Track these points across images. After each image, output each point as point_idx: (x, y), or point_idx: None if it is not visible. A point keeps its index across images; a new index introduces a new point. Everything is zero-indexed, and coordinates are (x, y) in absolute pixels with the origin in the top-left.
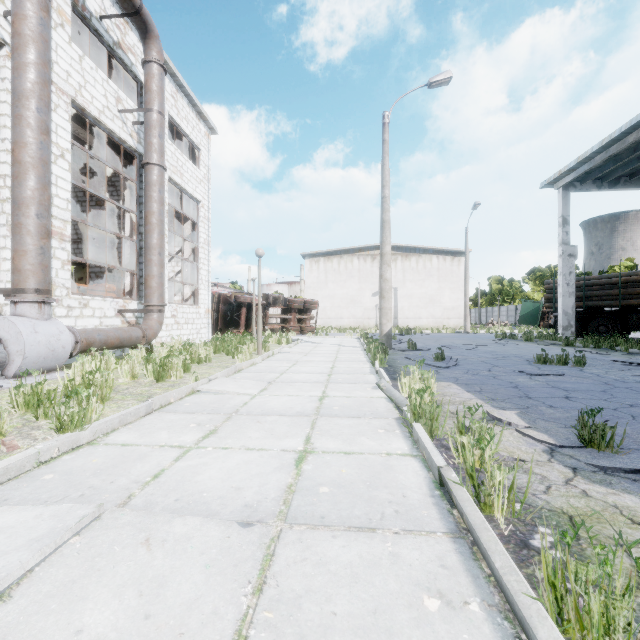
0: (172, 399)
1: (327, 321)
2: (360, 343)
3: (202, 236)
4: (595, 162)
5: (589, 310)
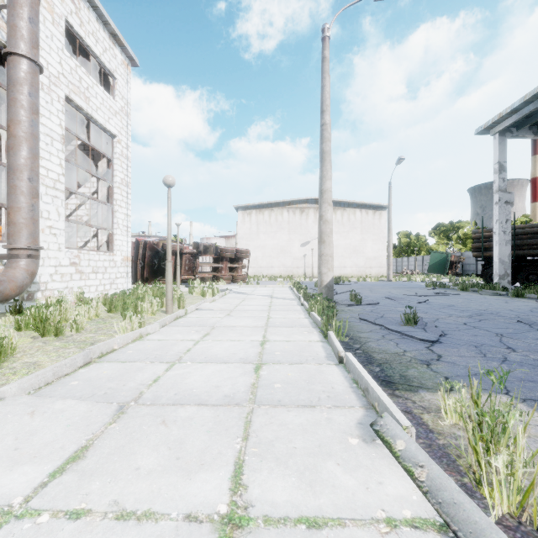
0: None
1: (259, 270)
2: (293, 294)
3: (118, 175)
4: None
5: (518, 259)
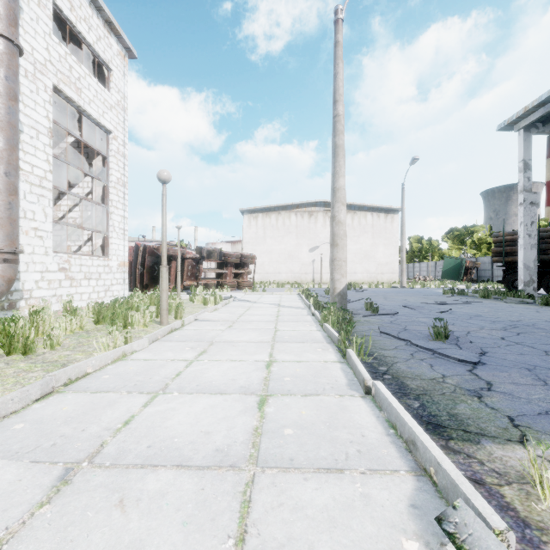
0: None
1: (265, 276)
2: (302, 302)
3: (114, 174)
4: None
5: (542, 264)
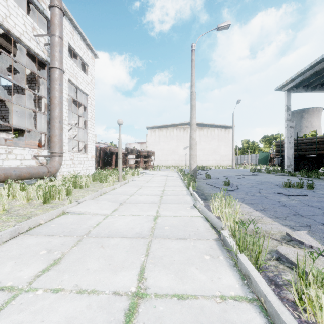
0: (42, 221)
1: (160, 162)
2: (178, 174)
3: (89, 114)
4: (306, 75)
5: (299, 156)
